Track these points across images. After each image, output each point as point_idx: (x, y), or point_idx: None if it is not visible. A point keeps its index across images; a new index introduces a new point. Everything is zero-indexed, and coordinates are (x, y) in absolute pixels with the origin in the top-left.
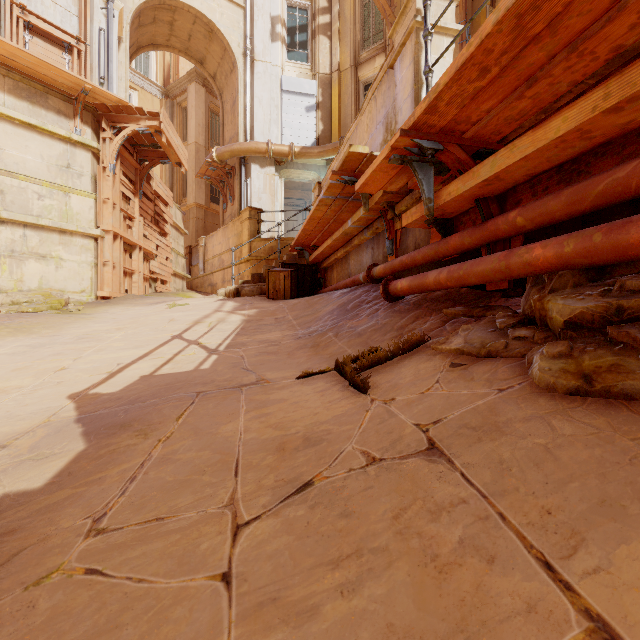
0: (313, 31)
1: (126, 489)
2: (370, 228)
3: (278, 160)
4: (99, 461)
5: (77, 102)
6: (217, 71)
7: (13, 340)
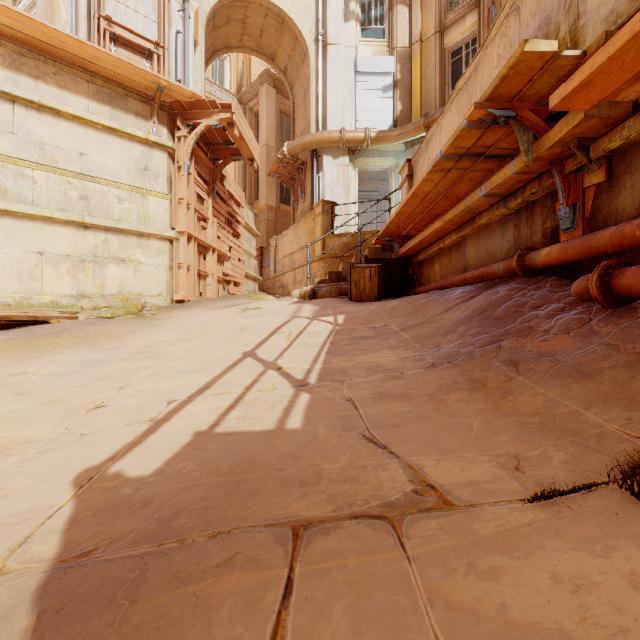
0: (390, 2)
1: None
2: (518, 195)
3: (352, 149)
4: None
5: (153, 102)
6: (288, 64)
7: (70, 354)
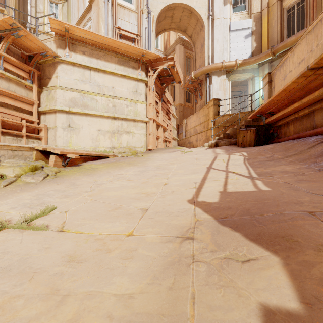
0: None
1: None
2: None
3: (228, 70)
4: None
5: (140, 61)
6: (192, 33)
7: (130, 168)
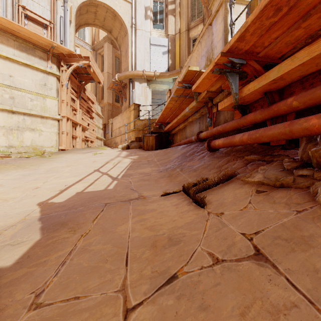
0: (166, 13)
1: (58, 271)
2: (198, 112)
3: (148, 79)
4: (46, 248)
5: (49, 52)
6: (118, 36)
7: (15, 172)
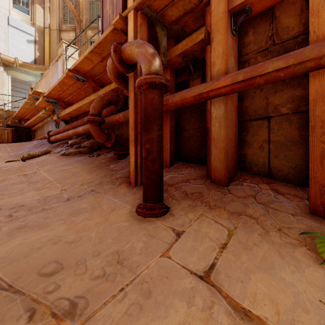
0: None
1: None
2: (50, 117)
3: (6, 64)
4: None
5: None
6: None
7: None
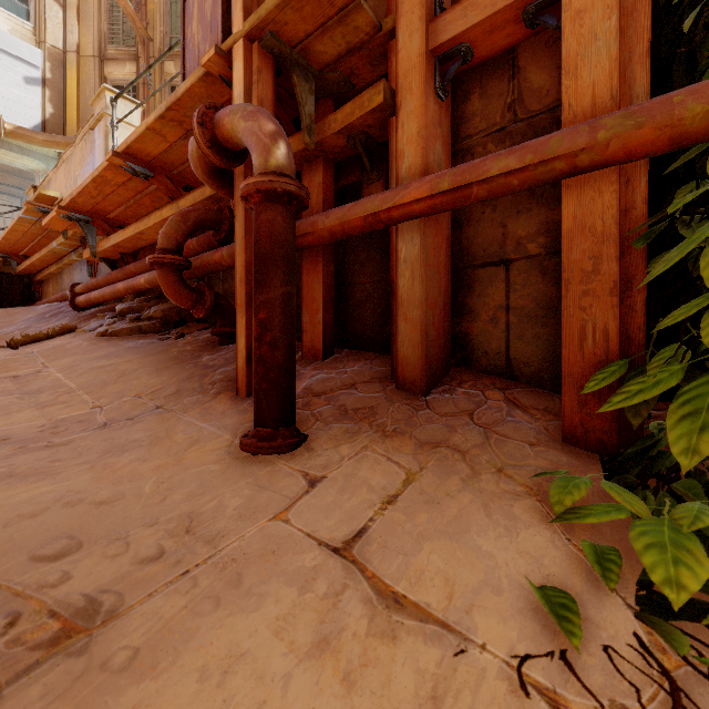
0: None
1: None
2: (76, 252)
3: None
4: None
5: None
6: None
7: None
